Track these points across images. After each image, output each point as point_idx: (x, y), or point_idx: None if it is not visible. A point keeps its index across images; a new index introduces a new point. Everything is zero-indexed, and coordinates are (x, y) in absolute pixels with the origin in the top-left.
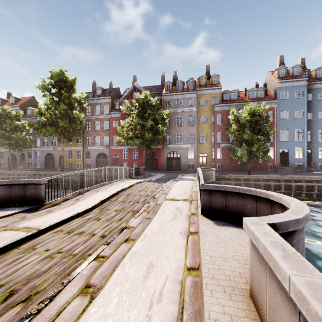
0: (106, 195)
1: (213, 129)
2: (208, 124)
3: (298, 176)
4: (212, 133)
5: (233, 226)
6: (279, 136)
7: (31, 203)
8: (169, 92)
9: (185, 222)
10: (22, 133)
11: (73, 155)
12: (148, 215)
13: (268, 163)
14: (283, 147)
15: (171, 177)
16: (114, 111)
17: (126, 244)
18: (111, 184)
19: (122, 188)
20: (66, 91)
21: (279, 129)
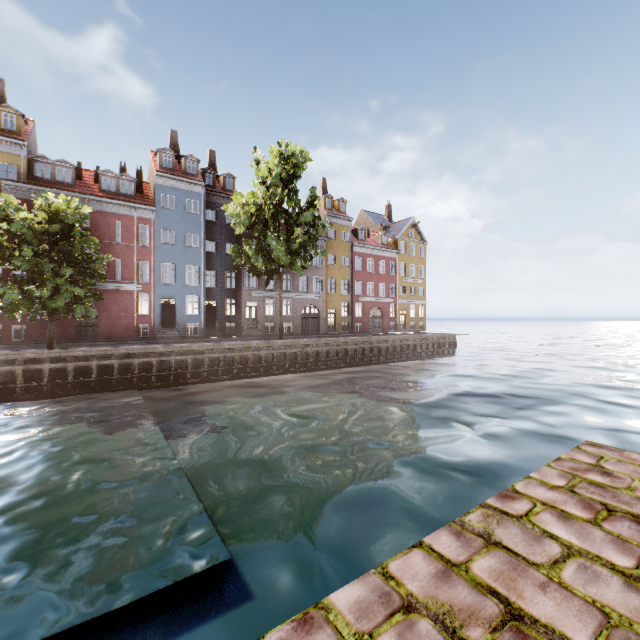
0: None
1: None
2: None
3: (145, 347)
4: None
5: None
6: (160, 274)
7: None
8: None
9: None
10: None
11: None
12: None
13: (141, 323)
14: (167, 295)
15: None
16: None
17: None
18: None
19: None
20: None
21: (160, 261)
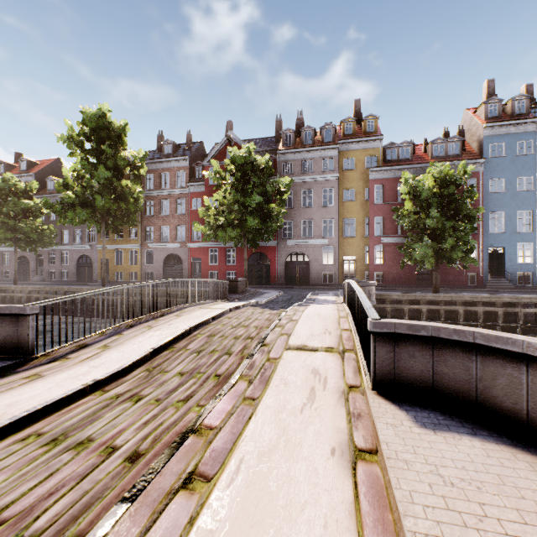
0: (167, 336)
1: (368, 211)
2: (359, 202)
3: (529, 297)
4: (365, 219)
5: (465, 430)
6: (488, 224)
7: (8, 355)
8: (290, 147)
9: (339, 412)
10: (36, 220)
11: (124, 258)
12: (249, 390)
13: (468, 272)
14: (495, 244)
15: (295, 297)
16: (195, 182)
17: (185, 497)
18: (181, 312)
19: (200, 321)
20: (110, 146)
21: (488, 211)
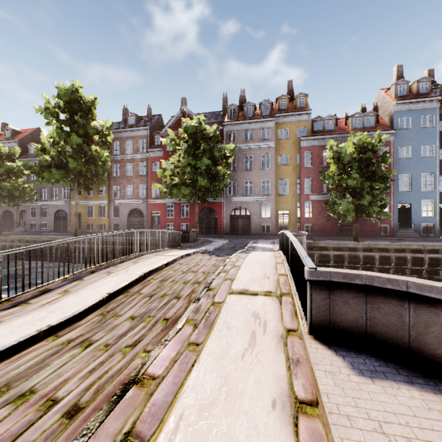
0: (123, 282)
1: (299, 173)
2: (291, 166)
3: (433, 244)
4: (296, 180)
5: (401, 378)
6: (397, 184)
7: None
8: (234, 120)
9: (278, 357)
10: (18, 180)
11: (94, 212)
12: (194, 334)
13: (381, 223)
14: (403, 200)
15: (238, 245)
16: (154, 148)
17: None
18: (138, 259)
19: (154, 267)
20: (81, 117)
21: (397, 173)
